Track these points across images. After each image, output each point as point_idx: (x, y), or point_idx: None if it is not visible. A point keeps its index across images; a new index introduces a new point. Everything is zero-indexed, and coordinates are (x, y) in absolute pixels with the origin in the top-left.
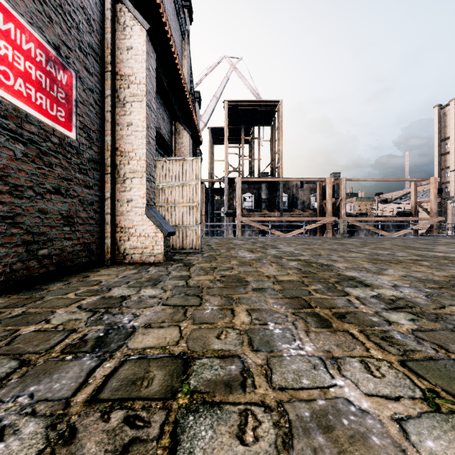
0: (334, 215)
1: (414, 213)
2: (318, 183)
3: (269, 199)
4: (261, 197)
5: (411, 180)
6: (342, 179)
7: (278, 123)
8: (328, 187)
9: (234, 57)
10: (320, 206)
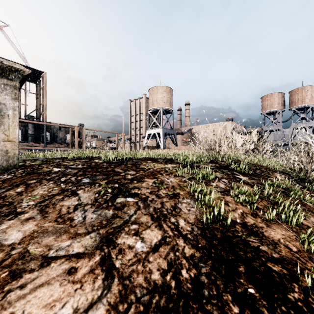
0: (80, 147)
1: (117, 148)
2: (70, 128)
3: (35, 134)
4: (28, 133)
5: (116, 133)
6: (83, 128)
7: (42, 85)
8: (76, 132)
9: (1, 21)
10: (72, 142)
